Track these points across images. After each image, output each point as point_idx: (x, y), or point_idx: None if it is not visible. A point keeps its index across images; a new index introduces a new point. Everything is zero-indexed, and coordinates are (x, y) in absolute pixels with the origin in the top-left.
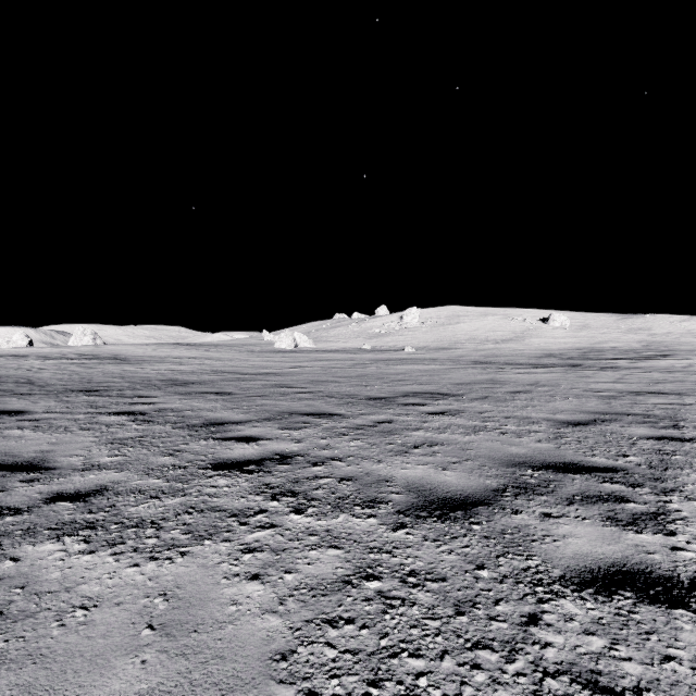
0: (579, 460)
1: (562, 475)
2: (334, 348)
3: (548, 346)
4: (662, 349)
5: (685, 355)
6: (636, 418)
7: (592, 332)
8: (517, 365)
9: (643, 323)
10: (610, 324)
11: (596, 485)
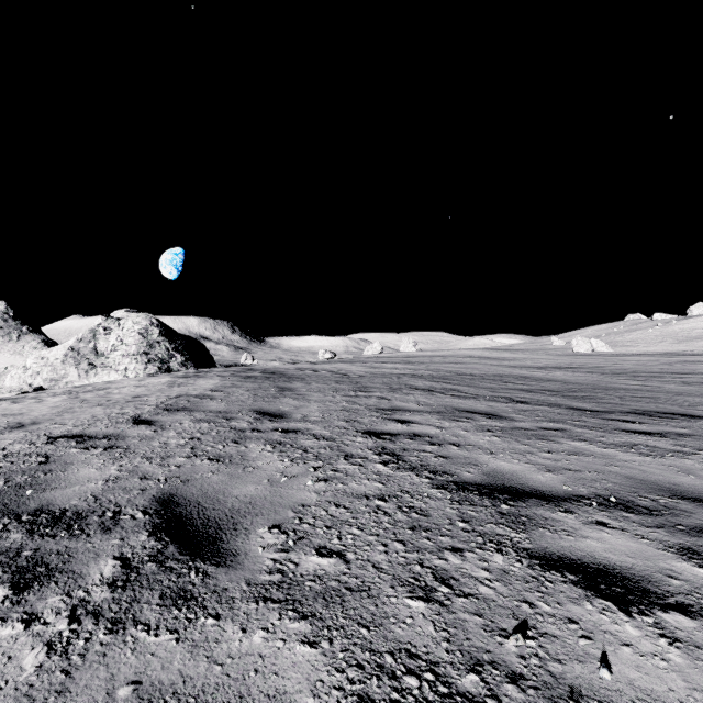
0: None
1: None
2: (634, 352)
3: None
4: None
5: None
6: None
7: None
8: None
9: None
10: None
11: None
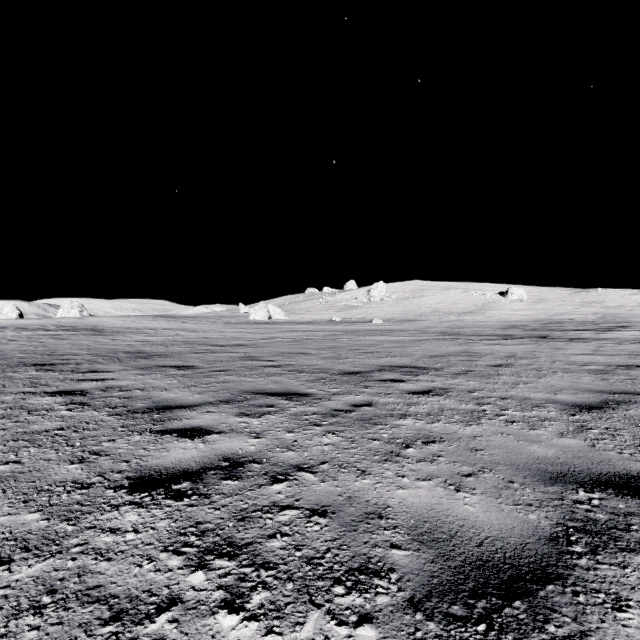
0: (636, 470)
1: (635, 502)
2: (306, 320)
3: (509, 318)
4: (618, 321)
5: None
6: None
7: (548, 304)
8: (485, 337)
9: (595, 296)
10: (565, 297)
11: None
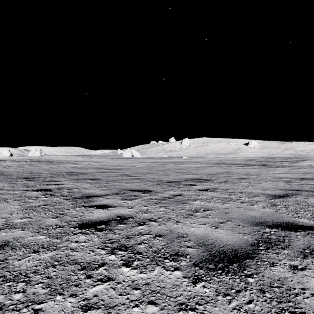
0: (292, 221)
1: (288, 232)
2: (150, 157)
3: (249, 156)
4: (302, 157)
5: (313, 160)
6: (308, 193)
7: (268, 149)
8: (236, 165)
9: (291, 145)
10: (276, 146)
11: (313, 240)
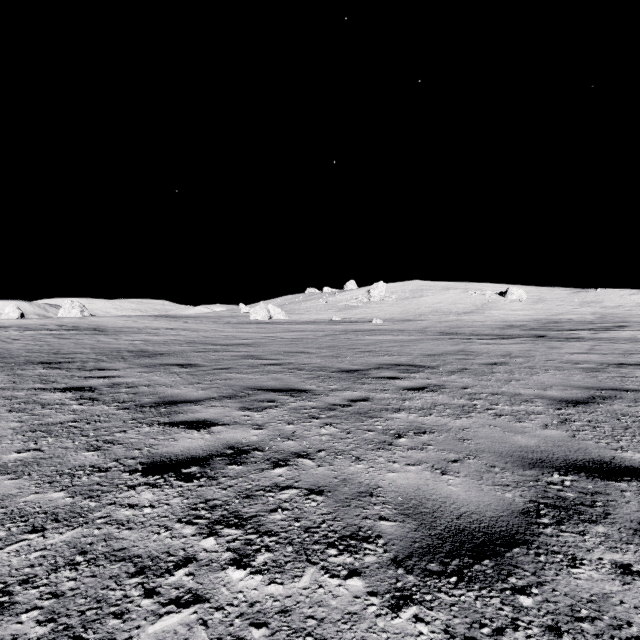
0: (609, 456)
1: (603, 483)
2: (306, 320)
3: (508, 318)
4: (617, 321)
5: None
6: (637, 394)
7: (547, 304)
8: (483, 336)
9: (595, 296)
10: (564, 297)
11: None
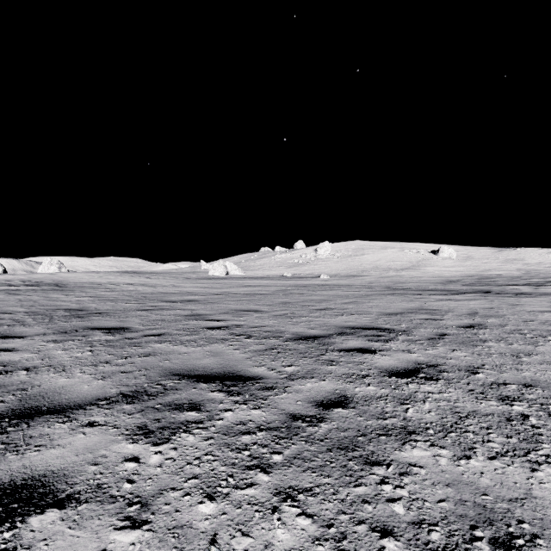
0: None
1: None
2: (260, 275)
3: (442, 273)
4: (543, 276)
5: None
6: None
7: (475, 262)
8: (431, 292)
9: (516, 255)
10: (489, 255)
11: None
